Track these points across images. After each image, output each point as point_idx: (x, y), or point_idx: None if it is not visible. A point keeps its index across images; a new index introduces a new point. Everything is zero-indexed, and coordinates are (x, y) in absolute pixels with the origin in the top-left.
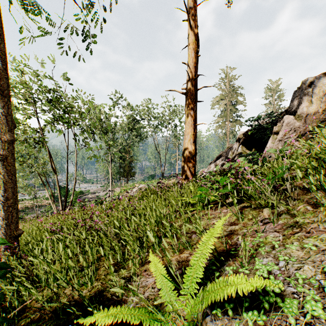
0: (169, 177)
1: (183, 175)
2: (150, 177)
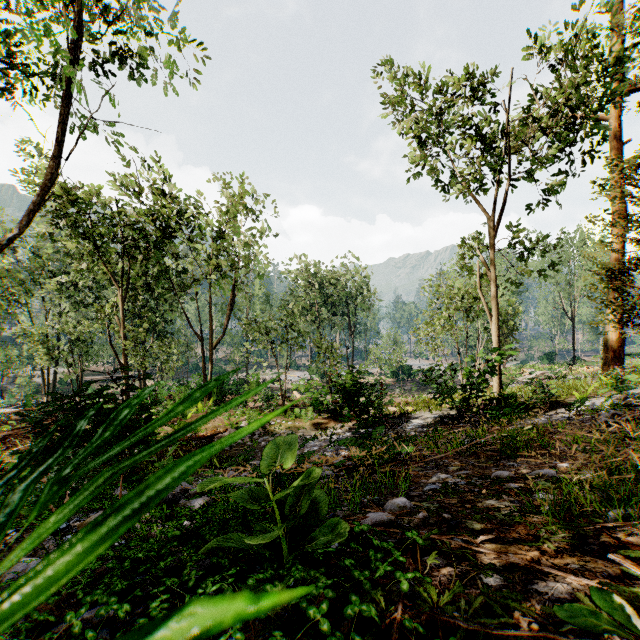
0: (589, 361)
1: (604, 366)
2: (544, 357)
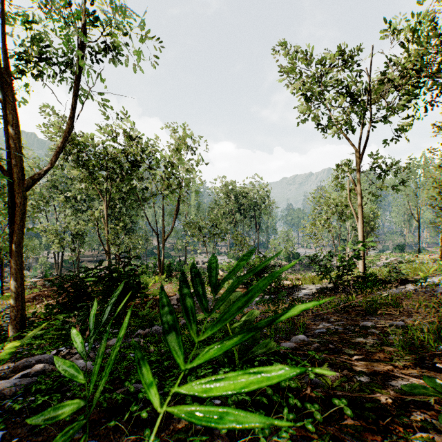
0: (431, 250)
1: (441, 254)
2: (397, 247)
